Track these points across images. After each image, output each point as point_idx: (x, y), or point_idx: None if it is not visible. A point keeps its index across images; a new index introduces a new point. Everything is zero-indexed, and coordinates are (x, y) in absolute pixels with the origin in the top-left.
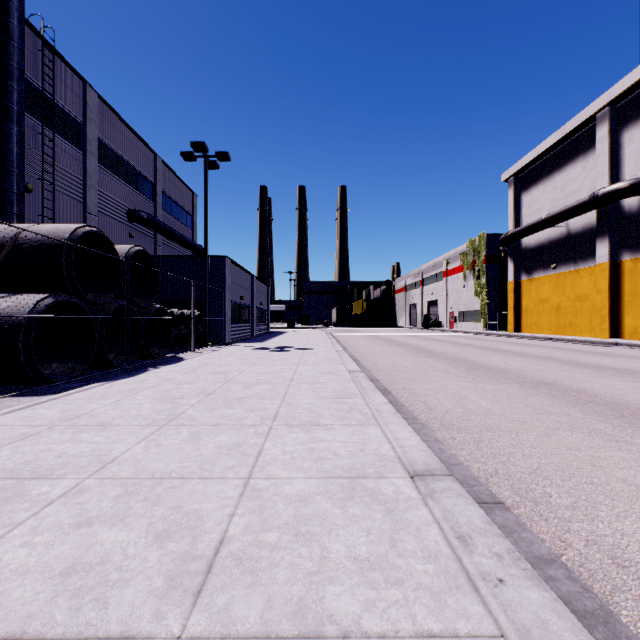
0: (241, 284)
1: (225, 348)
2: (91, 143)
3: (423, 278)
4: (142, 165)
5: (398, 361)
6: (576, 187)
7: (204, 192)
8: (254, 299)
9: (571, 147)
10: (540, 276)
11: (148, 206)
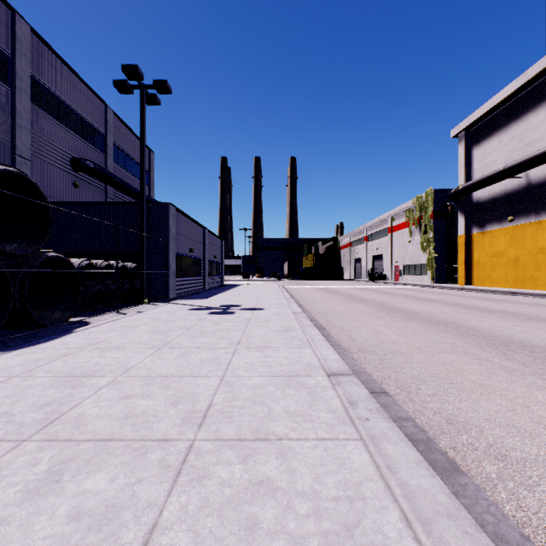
0: (190, 236)
1: (156, 308)
2: (21, 79)
3: (368, 234)
4: (90, 114)
5: (377, 329)
6: (538, 135)
7: (140, 127)
8: (206, 252)
9: (532, 95)
10: (494, 229)
11: (97, 157)
